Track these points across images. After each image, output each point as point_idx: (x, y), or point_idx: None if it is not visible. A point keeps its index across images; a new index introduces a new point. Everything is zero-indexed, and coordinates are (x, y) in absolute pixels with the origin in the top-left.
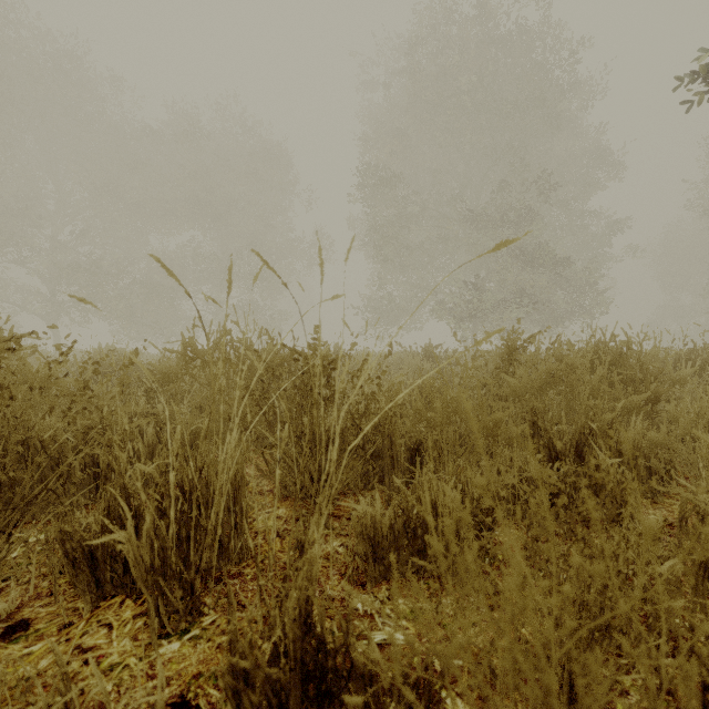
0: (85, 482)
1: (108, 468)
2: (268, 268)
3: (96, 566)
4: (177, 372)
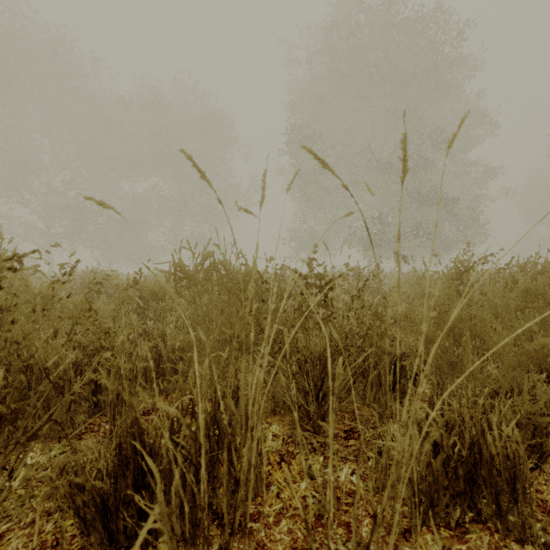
0: (84, 397)
1: (117, 399)
2: (323, 168)
3: (109, 518)
4: (168, 291)
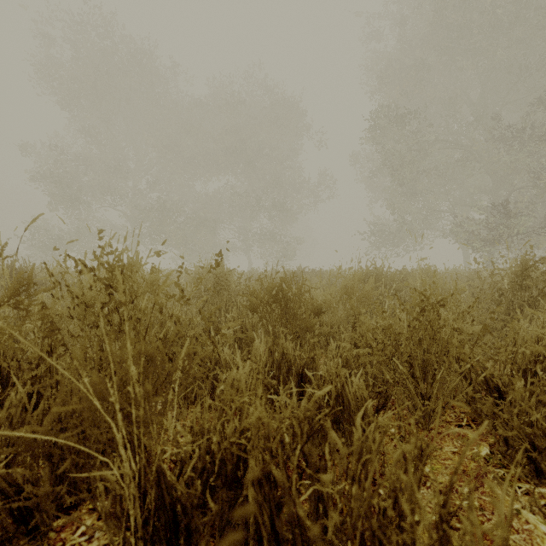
0: None
1: None
2: None
3: None
4: None
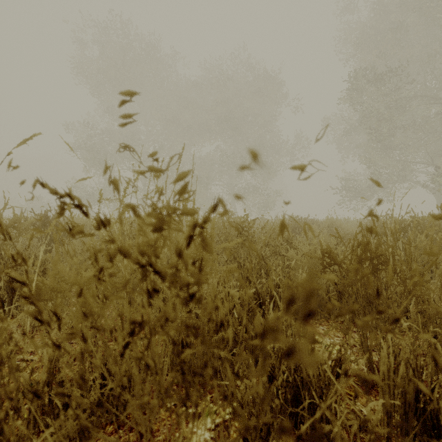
0: None
1: None
2: None
3: None
4: None
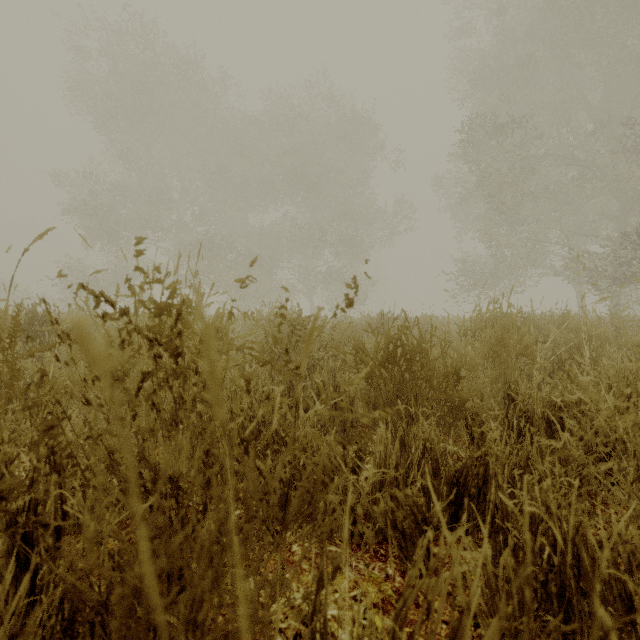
0: None
1: None
2: None
3: None
4: None
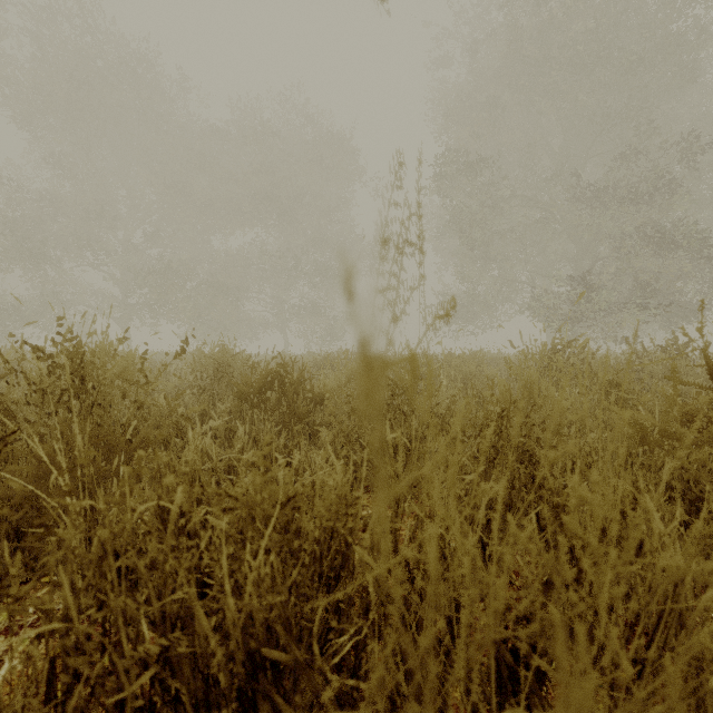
0: None
1: None
2: None
3: None
4: None
